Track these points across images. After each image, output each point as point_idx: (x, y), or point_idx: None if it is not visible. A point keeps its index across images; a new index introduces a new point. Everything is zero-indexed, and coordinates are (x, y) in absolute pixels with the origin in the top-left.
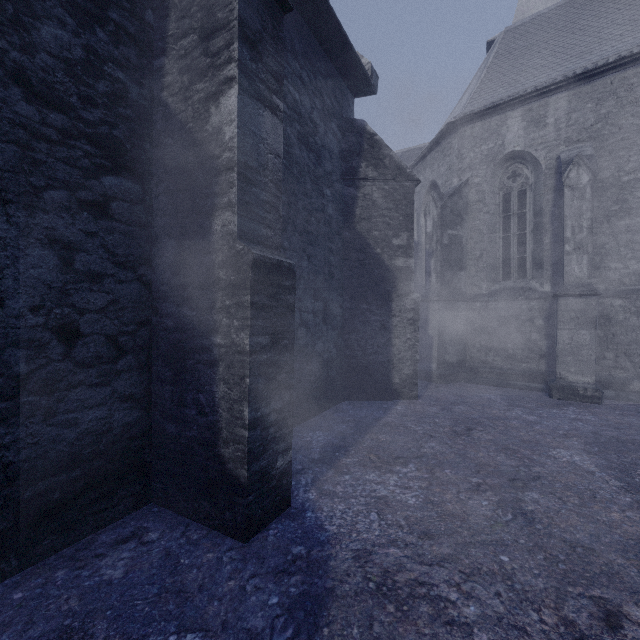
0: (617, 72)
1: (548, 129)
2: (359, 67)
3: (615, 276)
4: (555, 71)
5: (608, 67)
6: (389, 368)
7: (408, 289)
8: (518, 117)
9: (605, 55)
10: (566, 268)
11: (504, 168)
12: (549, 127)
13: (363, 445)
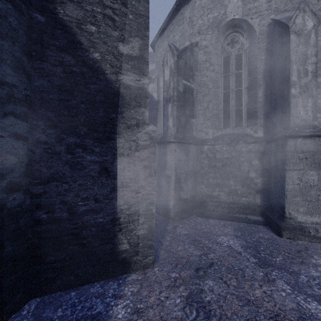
0: None
1: (261, 0)
2: None
3: None
4: None
5: None
6: (114, 230)
7: (141, 118)
8: None
9: None
10: (292, 110)
11: (225, 35)
12: None
13: None
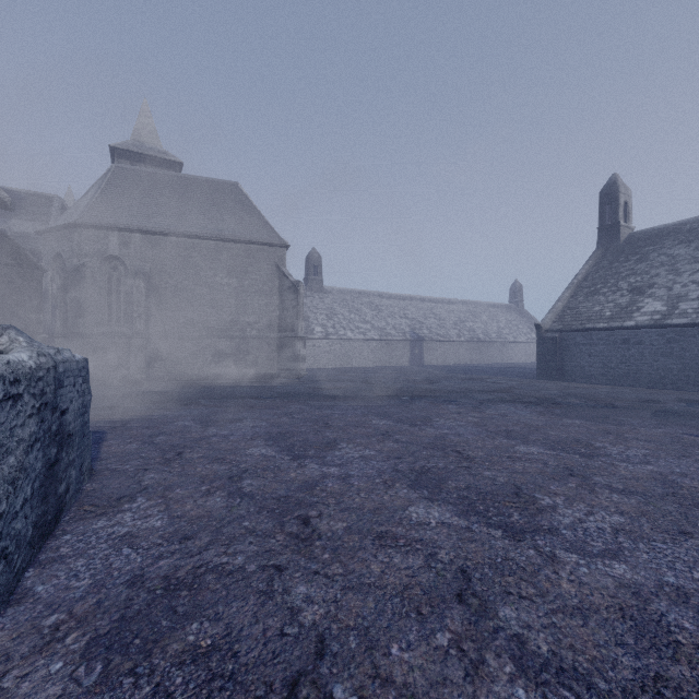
0: (161, 236)
1: (132, 250)
2: (3, 203)
3: (160, 329)
4: (137, 220)
5: (157, 233)
6: None
7: (39, 332)
8: (116, 237)
9: (158, 225)
10: (135, 325)
11: (109, 262)
12: (132, 249)
13: None
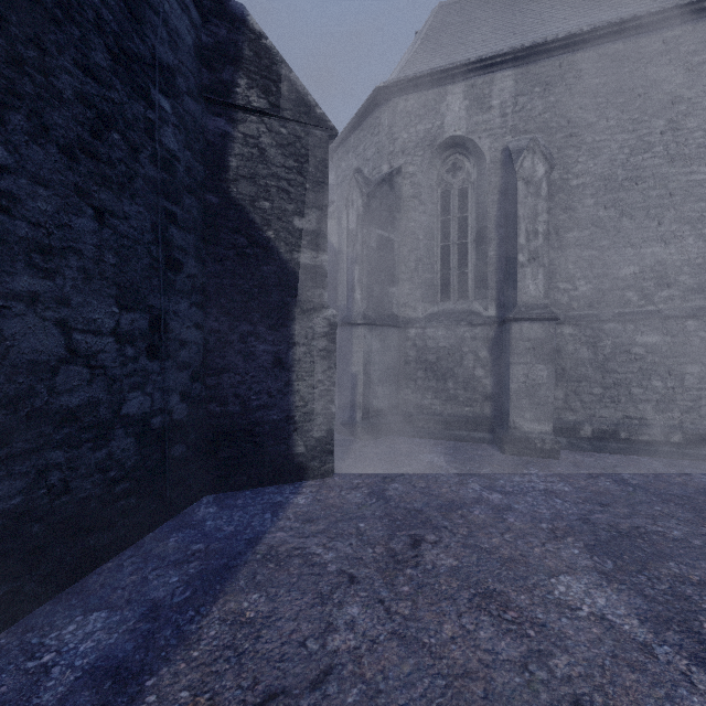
0: (566, 54)
1: (493, 113)
2: None
3: (564, 299)
4: (499, 46)
5: (558, 44)
6: (288, 430)
7: (319, 302)
8: (460, 93)
9: (552, 34)
10: (520, 284)
11: (443, 158)
12: (494, 110)
13: (192, 654)
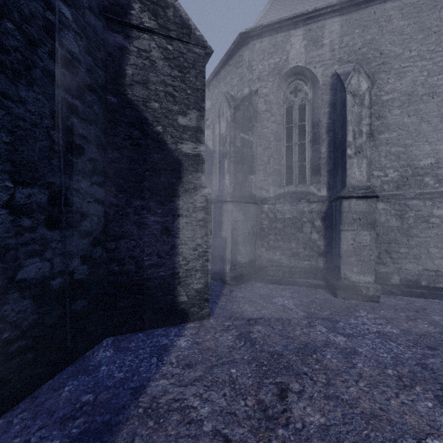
0: (379, 4)
1: (325, 49)
2: None
3: (377, 183)
4: (328, 2)
5: None
6: (174, 283)
7: (198, 183)
8: (300, 36)
9: None
10: (348, 171)
11: (288, 83)
12: (325, 47)
13: None
